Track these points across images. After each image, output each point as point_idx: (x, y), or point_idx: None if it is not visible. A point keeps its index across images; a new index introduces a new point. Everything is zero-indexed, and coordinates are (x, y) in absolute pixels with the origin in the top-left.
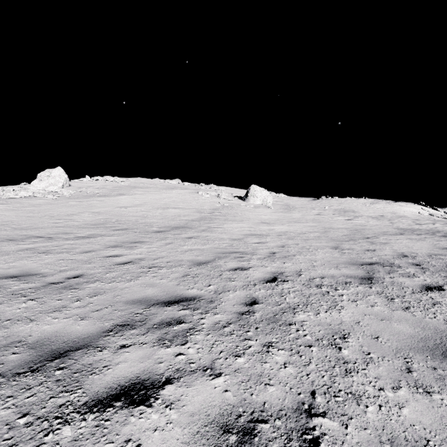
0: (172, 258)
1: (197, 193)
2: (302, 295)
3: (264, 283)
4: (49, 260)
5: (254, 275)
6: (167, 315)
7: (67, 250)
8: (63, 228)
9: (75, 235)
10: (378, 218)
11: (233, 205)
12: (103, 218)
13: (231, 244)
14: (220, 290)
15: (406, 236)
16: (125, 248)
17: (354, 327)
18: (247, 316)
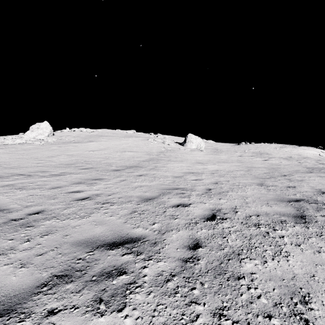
0: (124, 194)
1: (147, 140)
2: (243, 237)
3: (204, 221)
4: (21, 196)
5: (195, 212)
6: (110, 261)
7: (39, 186)
8: (42, 167)
9: (49, 173)
10: (288, 159)
11: (175, 149)
12: (75, 160)
13: (173, 181)
14: (164, 229)
15: (316, 174)
16: (86, 184)
17: (311, 283)
18: (191, 264)
